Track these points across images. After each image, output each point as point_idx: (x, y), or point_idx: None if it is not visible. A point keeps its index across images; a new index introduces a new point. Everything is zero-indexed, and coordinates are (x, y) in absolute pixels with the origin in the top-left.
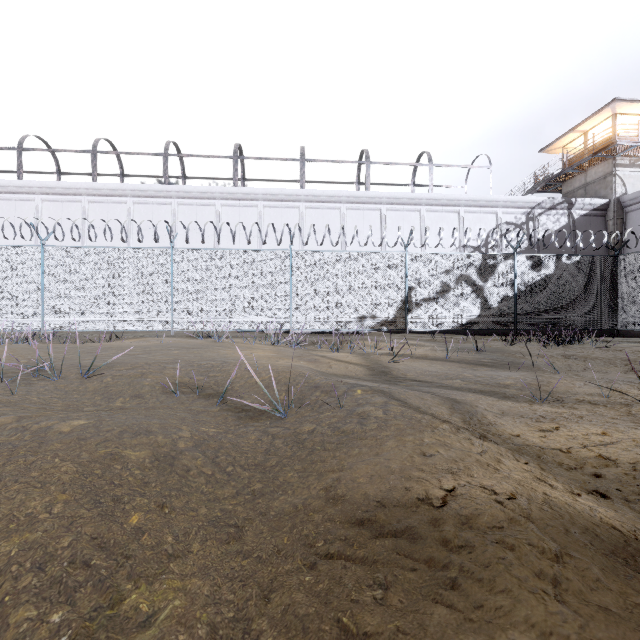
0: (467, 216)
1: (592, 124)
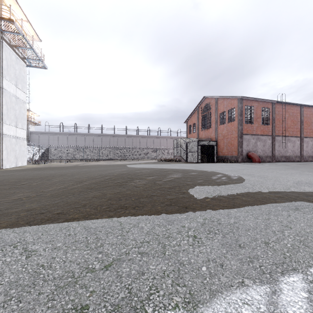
0: None
1: None
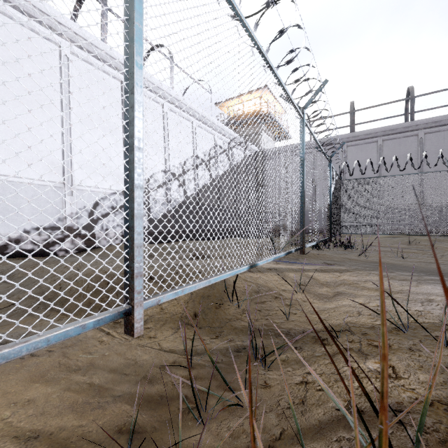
0: (197, 129)
1: (249, 98)
